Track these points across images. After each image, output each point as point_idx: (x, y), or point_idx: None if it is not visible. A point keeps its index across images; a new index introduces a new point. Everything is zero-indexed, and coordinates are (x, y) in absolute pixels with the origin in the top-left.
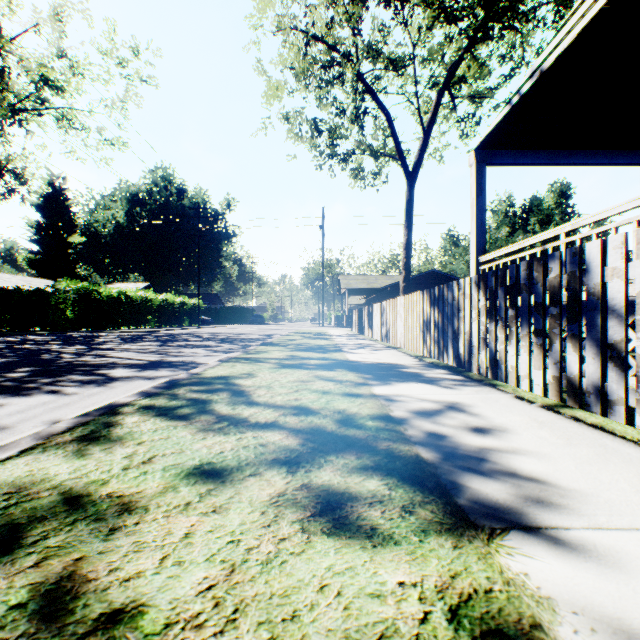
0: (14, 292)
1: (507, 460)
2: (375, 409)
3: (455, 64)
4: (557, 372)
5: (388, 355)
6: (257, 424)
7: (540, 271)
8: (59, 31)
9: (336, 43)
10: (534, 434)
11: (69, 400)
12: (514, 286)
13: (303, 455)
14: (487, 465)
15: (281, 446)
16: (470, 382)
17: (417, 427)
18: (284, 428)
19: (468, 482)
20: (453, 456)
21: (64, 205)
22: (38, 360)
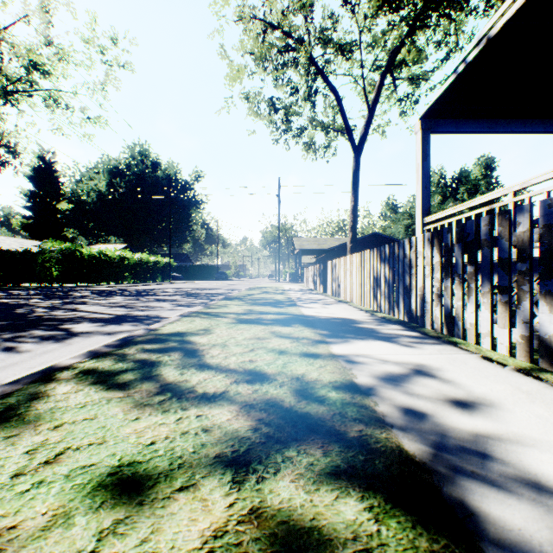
0: (6, 252)
1: (517, 457)
2: (337, 374)
3: (397, 48)
4: (527, 331)
5: (340, 309)
6: (204, 396)
7: (505, 225)
8: (46, 21)
9: (291, 30)
10: (529, 411)
11: (18, 359)
12: (473, 242)
13: (255, 448)
14: (495, 467)
15: (228, 432)
16: (428, 339)
17: (388, 400)
18: (234, 402)
19: (483, 503)
20: (445, 449)
21: (53, 176)
22: (11, 314)
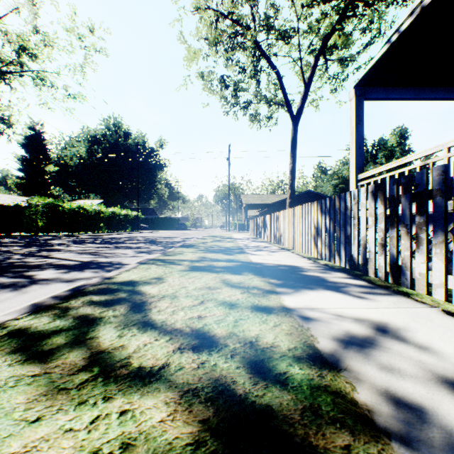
0: None
1: None
2: (295, 337)
3: (329, 34)
4: None
5: (285, 257)
6: (138, 373)
7: None
8: (33, 13)
9: (239, 19)
10: None
11: None
12: (424, 192)
13: None
14: None
15: (157, 451)
16: (378, 289)
17: (366, 380)
18: (174, 385)
19: None
20: None
21: (42, 144)
22: None
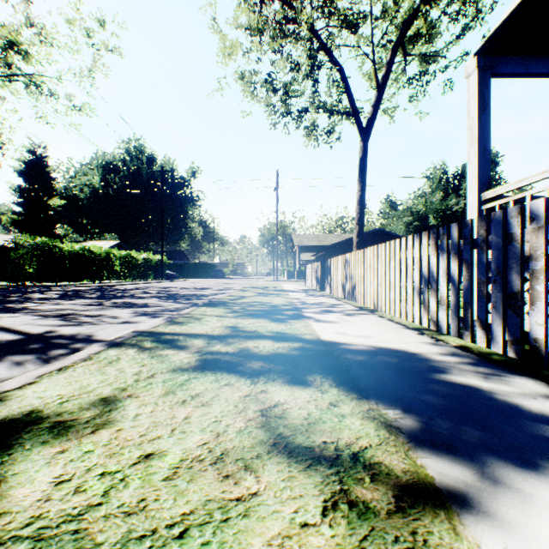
0: None
1: None
2: None
3: (410, 17)
4: None
5: (374, 326)
6: None
7: None
8: None
9: None
10: None
11: None
12: None
13: None
14: None
15: None
16: None
17: None
18: None
19: None
20: None
21: (44, 171)
22: None
